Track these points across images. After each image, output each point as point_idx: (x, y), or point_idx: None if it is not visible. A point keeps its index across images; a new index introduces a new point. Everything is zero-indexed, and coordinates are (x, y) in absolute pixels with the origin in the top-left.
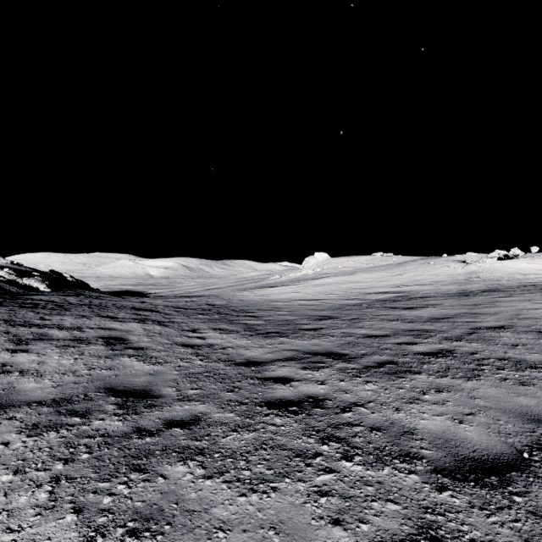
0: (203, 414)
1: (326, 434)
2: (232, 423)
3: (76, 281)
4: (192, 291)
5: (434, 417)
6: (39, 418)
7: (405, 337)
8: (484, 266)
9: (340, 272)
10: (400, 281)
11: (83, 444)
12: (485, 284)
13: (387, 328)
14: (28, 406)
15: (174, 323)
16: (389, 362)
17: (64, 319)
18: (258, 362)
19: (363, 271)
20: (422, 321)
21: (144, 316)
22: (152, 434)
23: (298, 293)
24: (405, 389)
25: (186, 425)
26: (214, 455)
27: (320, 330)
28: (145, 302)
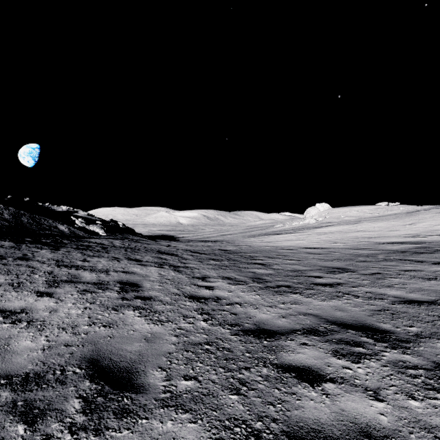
0: None
1: None
2: None
3: (126, 228)
4: (210, 236)
5: None
6: None
7: None
8: None
9: (343, 221)
10: (415, 231)
11: None
12: None
13: (427, 290)
14: None
15: (187, 268)
16: None
17: (100, 261)
18: (271, 331)
19: (368, 220)
20: None
21: (164, 260)
22: None
23: (302, 241)
24: None
25: None
26: None
27: (338, 287)
28: (170, 246)
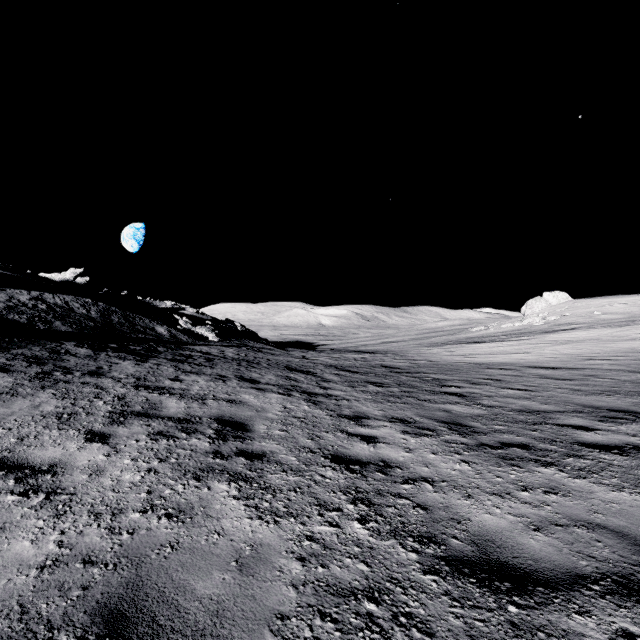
0: None
1: None
2: None
3: (245, 330)
4: (365, 344)
5: None
6: None
7: None
8: None
9: (598, 321)
10: None
11: None
12: None
13: None
14: None
15: (330, 397)
16: None
17: (197, 381)
18: (518, 571)
19: None
20: None
21: (294, 381)
22: None
23: (525, 354)
24: None
25: None
26: None
27: (639, 455)
28: (305, 358)
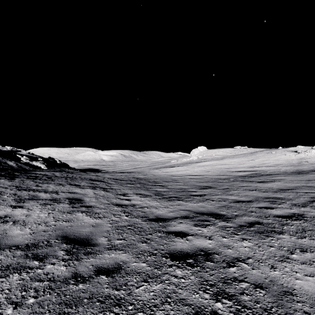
0: (124, 263)
1: (218, 290)
2: (144, 273)
3: (62, 163)
4: (126, 169)
5: (306, 278)
6: (12, 260)
7: (263, 203)
8: (310, 154)
9: (214, 158)
10: (253, 164)
11: (33, 287)
12: (312, 166)
13: (249, 195)
14: (9, 249)
15: (112, 189)
16: (256, 223)
17: (49, 186)
18: (164, 218)
19: (228, 157)
20: (273, 191)
21: (95, 184)
22: (84, 280)
23: (188, 171)
24: (274, 248)
25: (110, 273)
26: (128, 307)
27: (204, 196)
28: (98, 176)
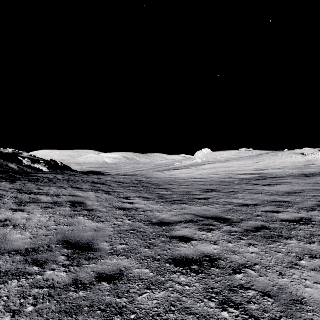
0: (126, 269)
1: (224, 298)
2: (147, 280)
3: (64, 166)
4: (129, 172)
5: (316, 286)
6: (11, 266)
7: (270, 206)
8: (318, 157)
9: (218, 160)
10: (259, 166)
11: (32, 294)
12: (319, 169)
13: (255, 199)
14: (8, 254)
15: (115, 192)
16: (263, 227)
17: (51, 189)
18: (167, 222)
19: (233, 160)
20: (279, 194)
21: (98, 187)
22: (85, 287)
23: (192, 174)
24: (282, 254)
25: (112, 280)
26: (130, 316)
27: (208, 199)
28: (100, 178)
